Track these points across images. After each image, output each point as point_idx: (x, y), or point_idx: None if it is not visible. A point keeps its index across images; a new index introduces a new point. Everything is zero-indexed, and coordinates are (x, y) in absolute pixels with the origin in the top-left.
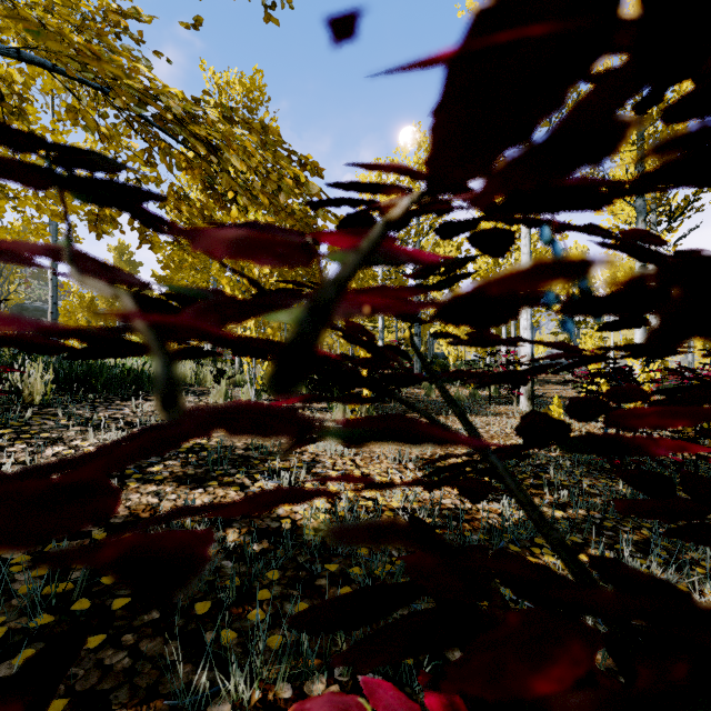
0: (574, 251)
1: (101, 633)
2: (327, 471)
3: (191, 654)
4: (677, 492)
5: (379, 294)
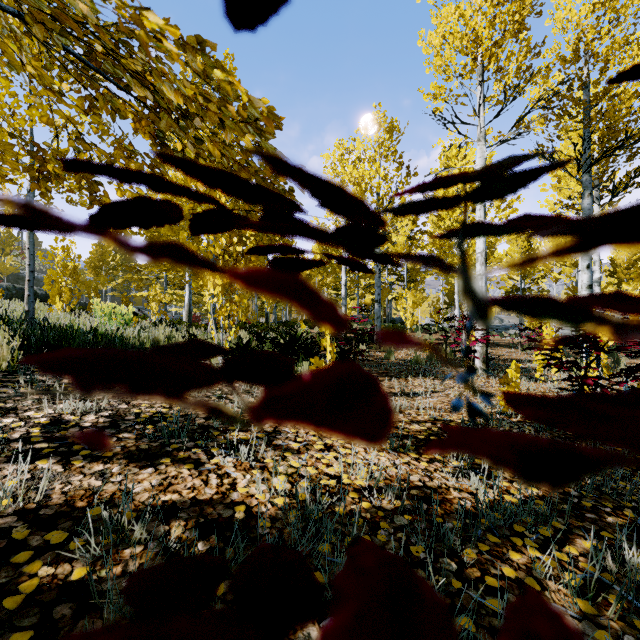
0: None
1: None
2: (288, 443)
3: None
4: None
5: None
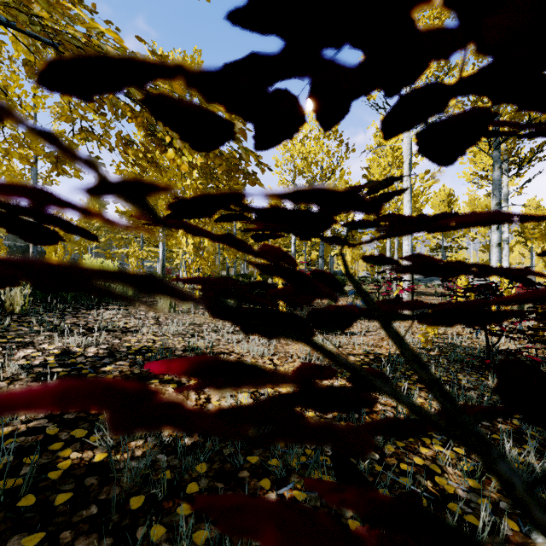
0: (443, 192)
1: (41, 531)
2: None
3: None
4: None
5: None
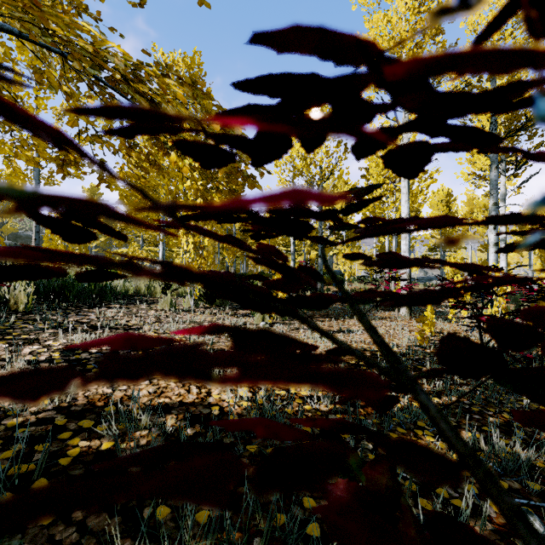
0: (441, 192)
1: None
2: None
3: (131, 529)
4: None
5: (293, 197)
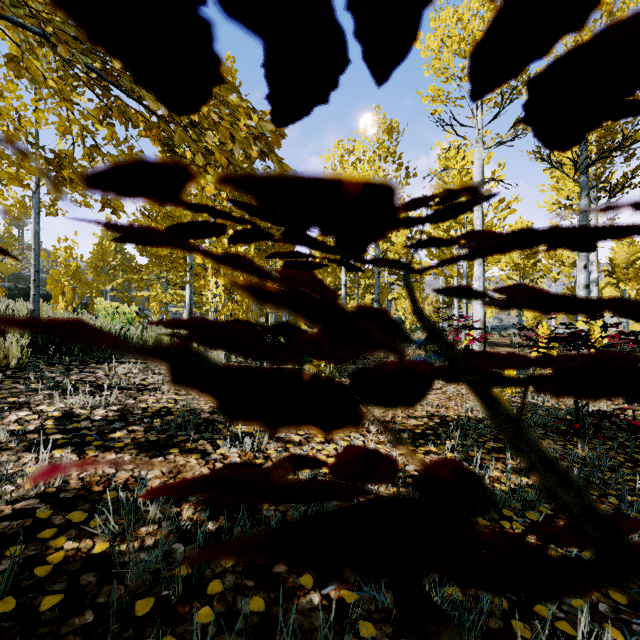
0: (520, 225)
1: None
2: (290, 436)
3: None
4: (634, 455)
5: None
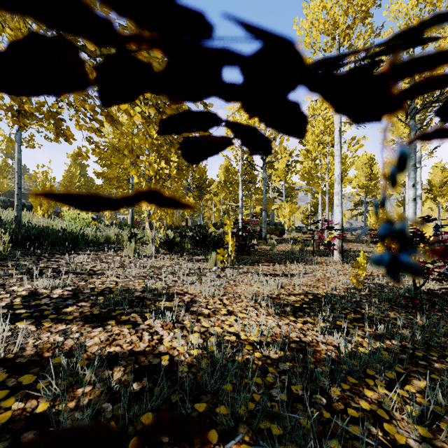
0: (365, 156)
1: None
2: (201, 309)
3: None
4: None
5: None
